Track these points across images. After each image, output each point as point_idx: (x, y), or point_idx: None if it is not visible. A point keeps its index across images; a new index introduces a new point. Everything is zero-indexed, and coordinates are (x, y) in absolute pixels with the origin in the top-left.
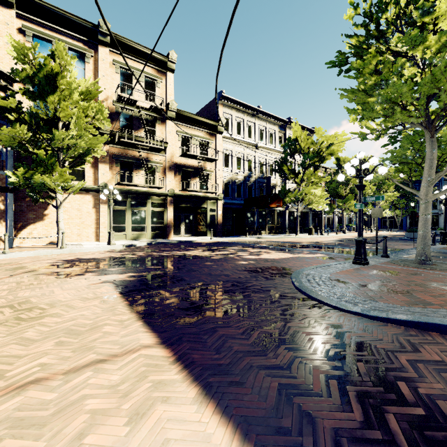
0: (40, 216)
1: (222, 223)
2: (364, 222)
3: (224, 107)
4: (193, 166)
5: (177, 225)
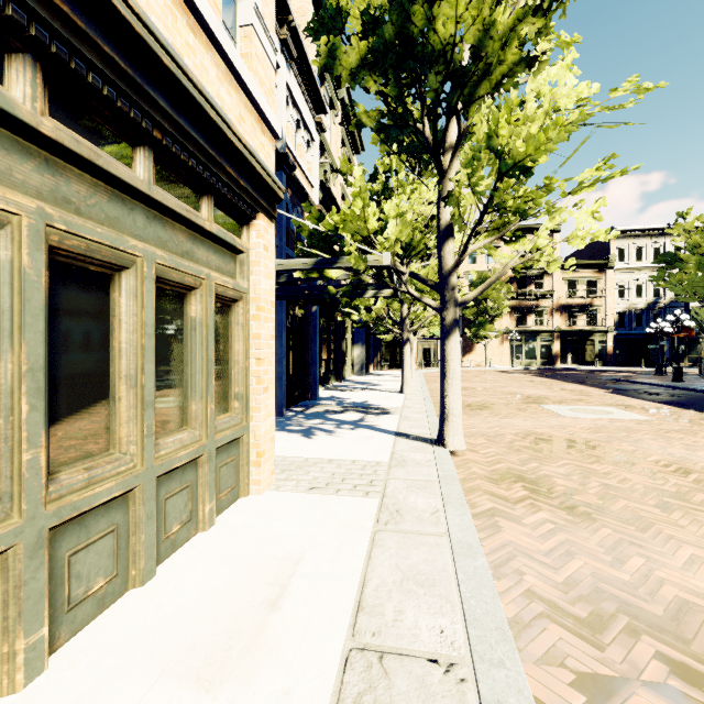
0: (471, 350)
1: (614, 354)
2: None
3: (617, 240)
4: (579, 304)
5: (564, 355)
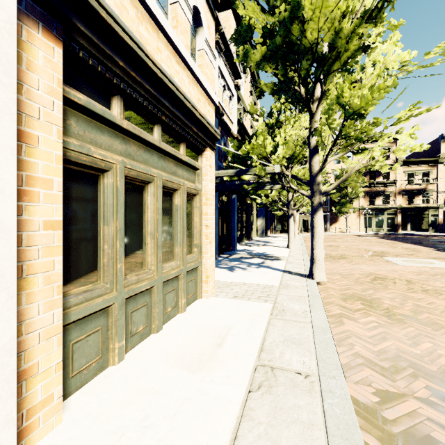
0: (336, 221)
1: (444, 224)
2: None
3: None
4: (416, 189)
5: (404, 224)
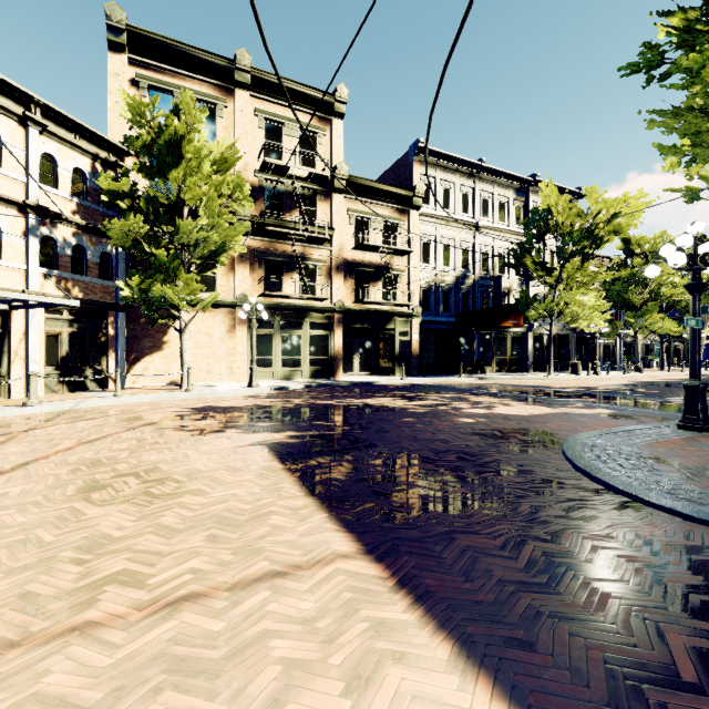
0: (158, 345)
1: (419, 355)
2: (676, 352)
3: (422, 166)
4: (372, 264)
5: (348, 357)
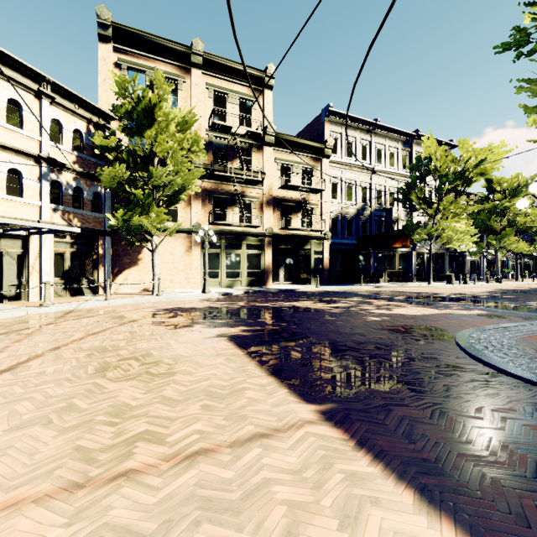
0: (134, 261)
1: (329, 268)
2: (526, 266)
3: (331, 125)
4: (294, 199)
5: (275, 270)
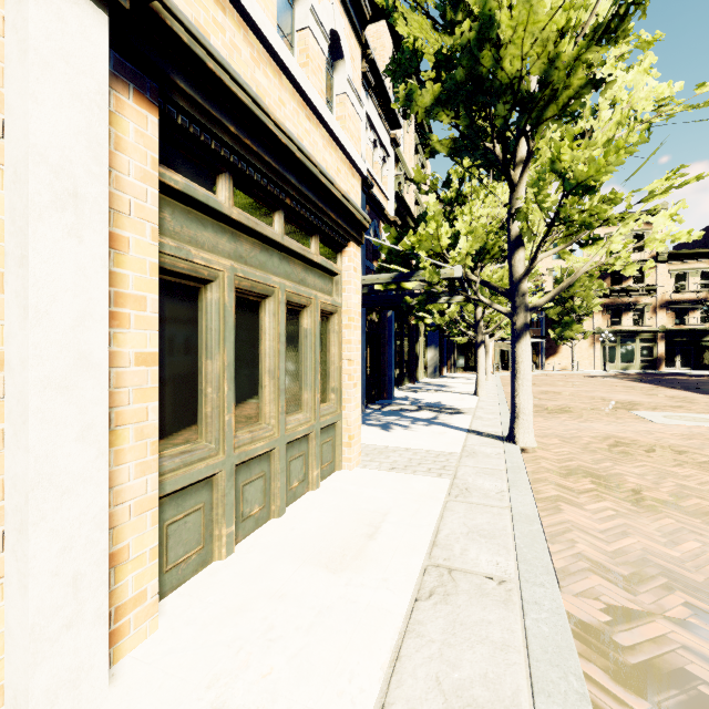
0: (556, 352)
1: None
2: None
3: None
4: (690, 300)
5: (670, 358)
